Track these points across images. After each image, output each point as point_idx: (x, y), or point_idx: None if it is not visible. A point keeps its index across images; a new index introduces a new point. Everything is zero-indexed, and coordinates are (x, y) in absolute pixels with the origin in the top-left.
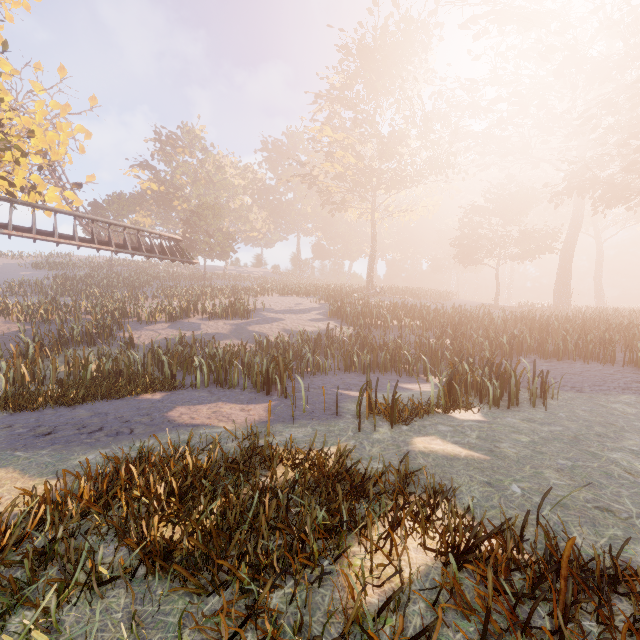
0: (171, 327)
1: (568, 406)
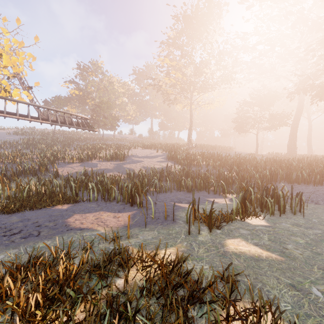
0: (81, 165)
1: (315, 214)
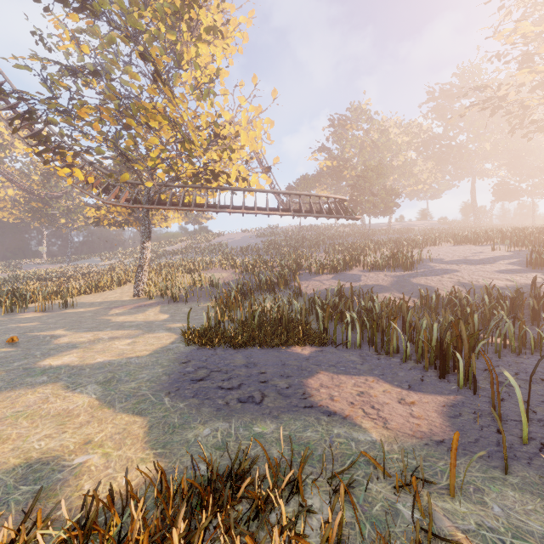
0: (334, 278)
1: None
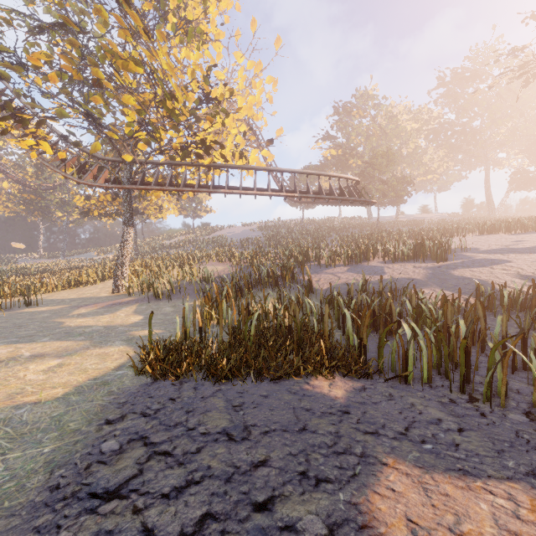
0: (350, 270)
1: None
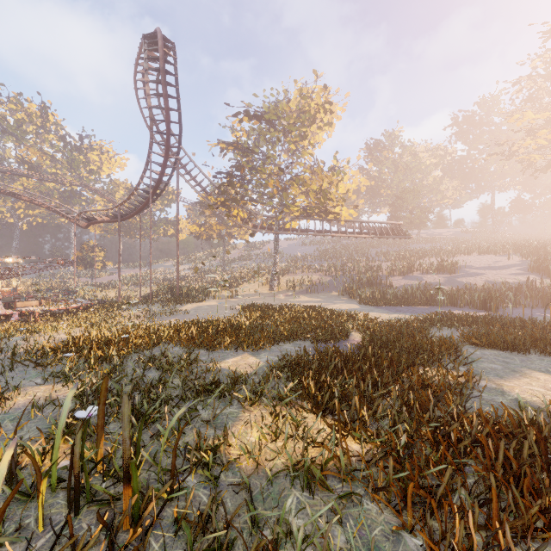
0: (404, 278)
1: None
